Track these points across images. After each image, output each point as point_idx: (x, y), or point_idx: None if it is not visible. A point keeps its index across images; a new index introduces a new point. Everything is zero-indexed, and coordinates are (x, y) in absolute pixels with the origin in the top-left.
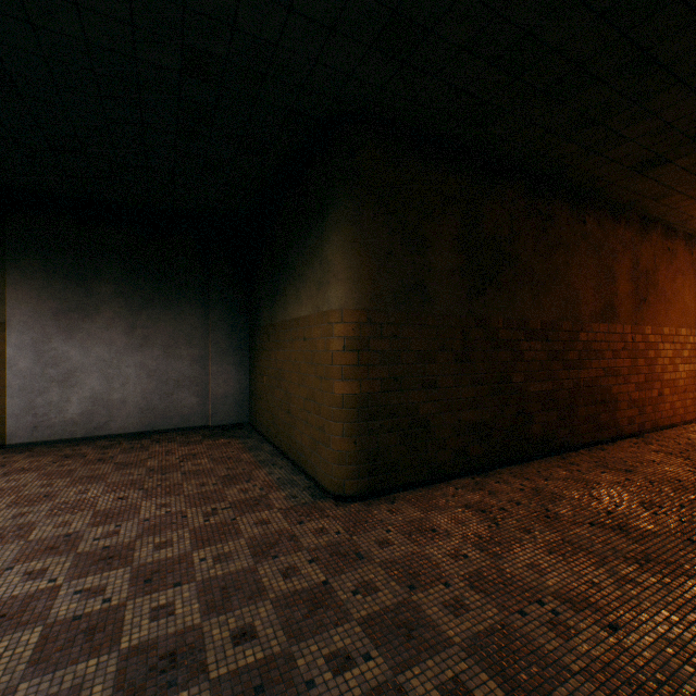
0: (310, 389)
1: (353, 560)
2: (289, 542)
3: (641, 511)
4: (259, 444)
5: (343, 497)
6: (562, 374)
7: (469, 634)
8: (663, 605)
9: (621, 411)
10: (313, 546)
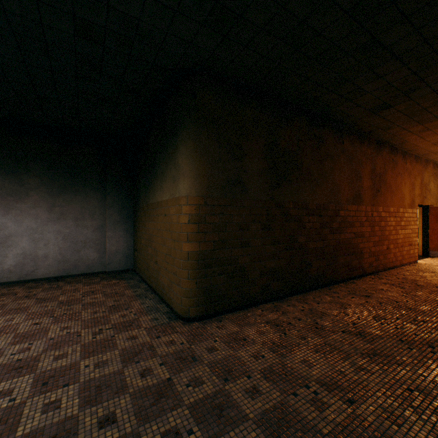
0: (168, 248)
1: (190, 362)
2: (149, 351)
3: (373, 322)
4: (138, 283)
5: (188, 319)
6: (329, 237)
7: (259, 411)
8: (382, 384)
9: (365, 259)
10: (164, 353)
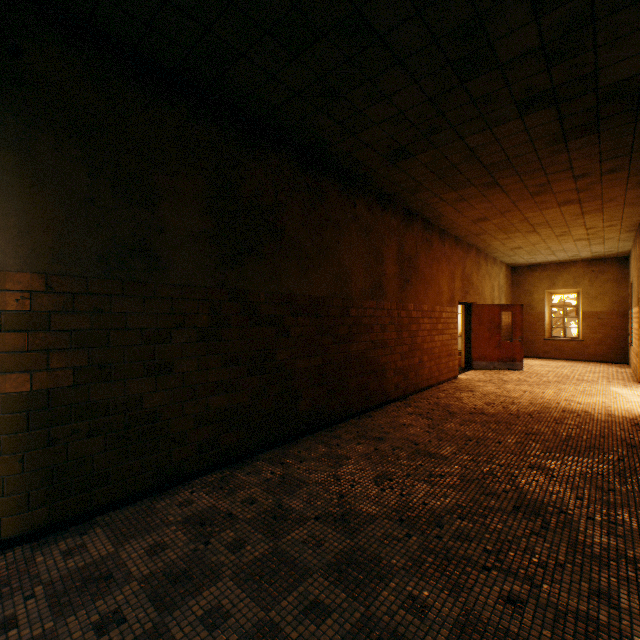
0: None
1: None
2: None
3: (372, 489)
4: None
5: None
6: (333, 349)
7: None
8: None
9: (389, 379)
10: None
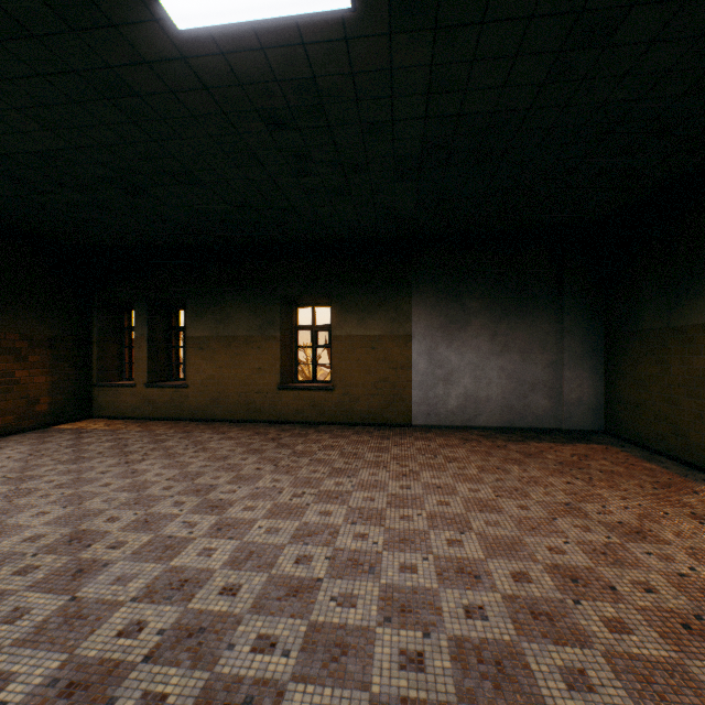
0: None
1: None
2: None
3: None
4: (647, 455)
5: None
6: None
7: None
8: None
9: None
10: None
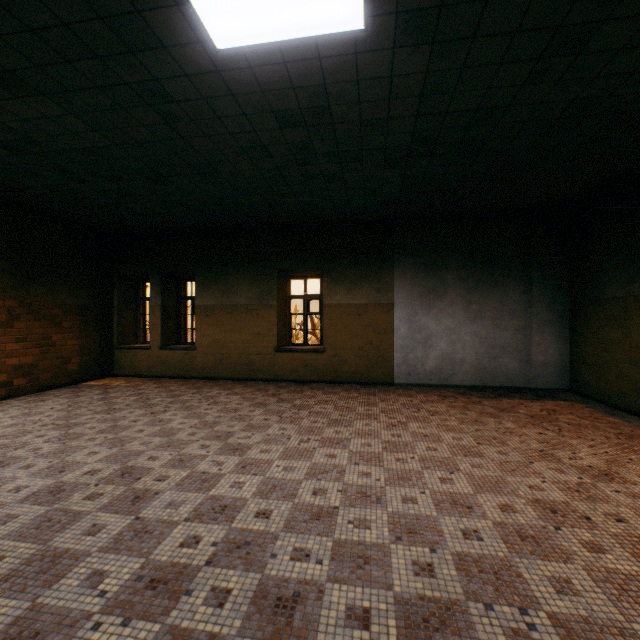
0: None
1: None
2: None
3: None
4: (610, 410)
5: None
6: None
7: None
8: None
9: None
10: None
